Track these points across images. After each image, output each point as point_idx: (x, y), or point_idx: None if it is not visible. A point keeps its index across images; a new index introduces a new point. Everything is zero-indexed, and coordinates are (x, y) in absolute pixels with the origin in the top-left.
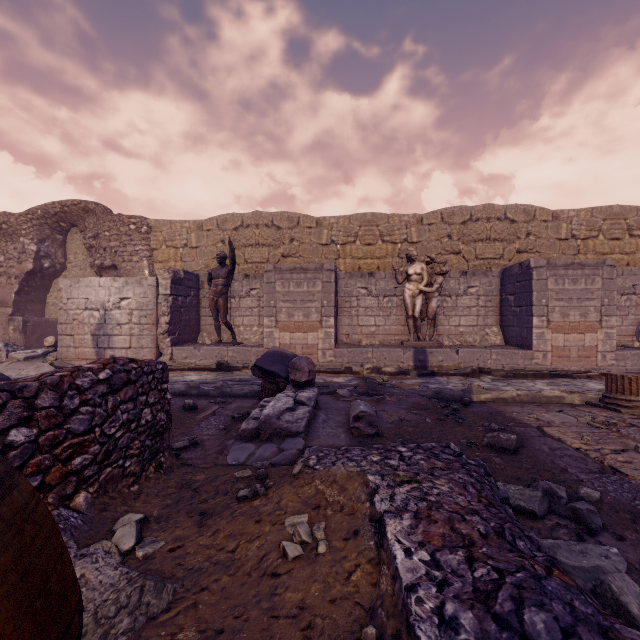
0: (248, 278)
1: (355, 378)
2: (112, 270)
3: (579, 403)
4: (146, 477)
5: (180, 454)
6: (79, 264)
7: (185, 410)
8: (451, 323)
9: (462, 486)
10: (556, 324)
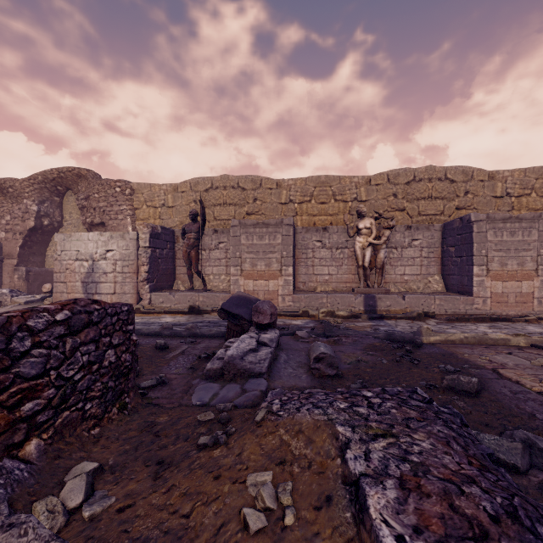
0: (217, 233)
1: (311, 321)
2: (101, 227)
3: (524, 345)
4: (109, 419)
5: (147, 393)
6: (73, 222)
7: (157, 349)
8: (397, 272)
9: (445, 442)
10: (495, 272)
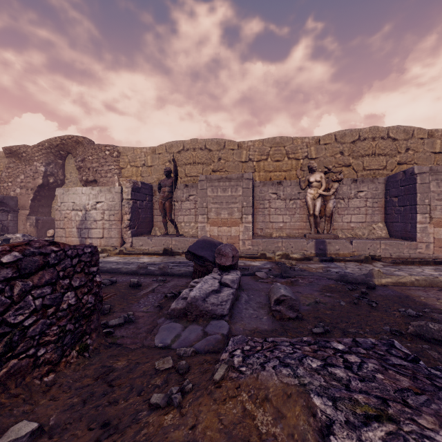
0: (187, 187)
1: (268, 262)
2: (94, 183)
3: None
4: (66, 363)
5: (113, 332)
6: (73, 180)
7: (131, 287)
8: (344, 220)
9: None
10: (437, 220)
